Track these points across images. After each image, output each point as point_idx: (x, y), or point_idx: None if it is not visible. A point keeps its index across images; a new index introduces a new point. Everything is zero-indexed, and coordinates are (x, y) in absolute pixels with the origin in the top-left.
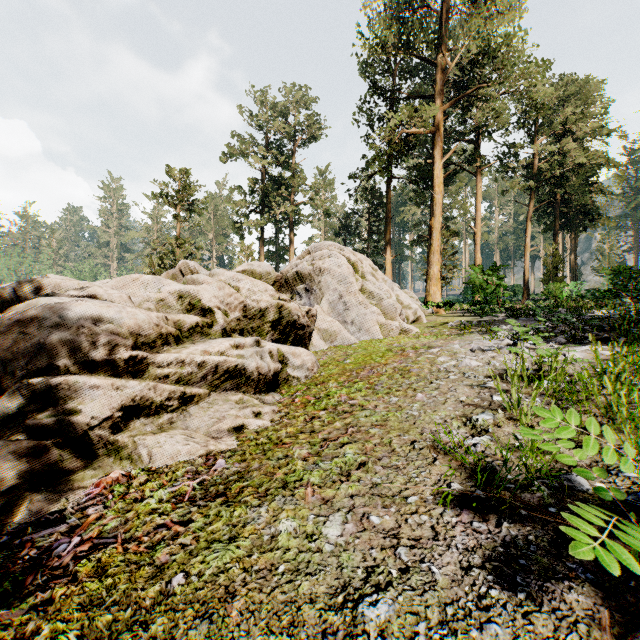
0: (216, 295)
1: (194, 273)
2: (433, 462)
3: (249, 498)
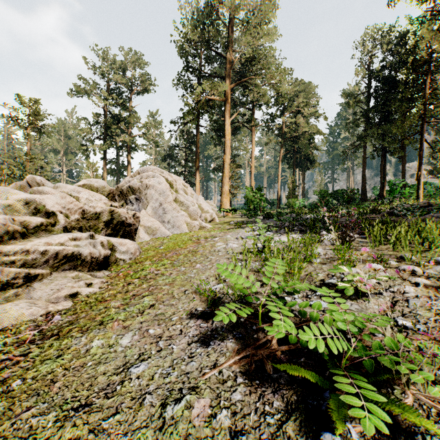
0: (59, 202)
1: (40, 185)
2: (192, 299)
3: (75, 333)
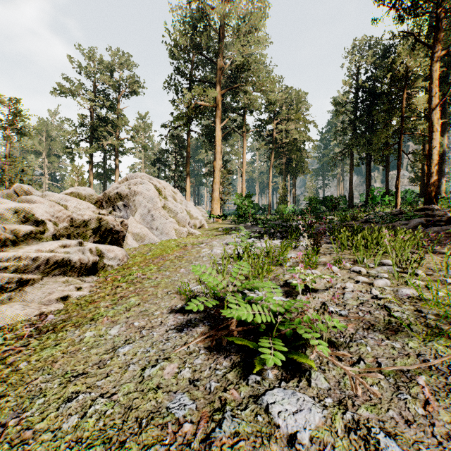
0: (48, 211)
1: (28, 194)
2: (174, 298)
3: (69, 328)
